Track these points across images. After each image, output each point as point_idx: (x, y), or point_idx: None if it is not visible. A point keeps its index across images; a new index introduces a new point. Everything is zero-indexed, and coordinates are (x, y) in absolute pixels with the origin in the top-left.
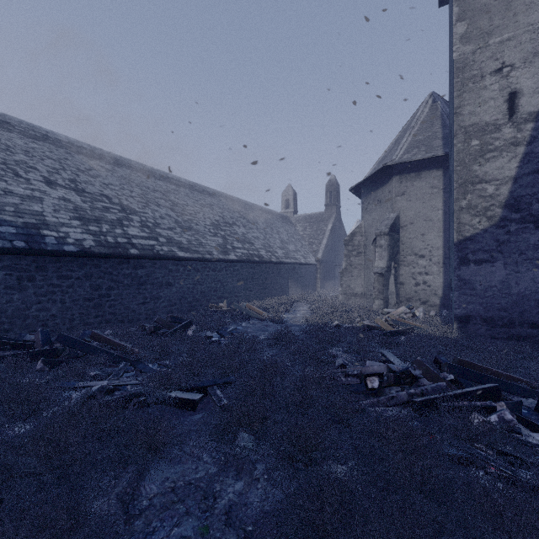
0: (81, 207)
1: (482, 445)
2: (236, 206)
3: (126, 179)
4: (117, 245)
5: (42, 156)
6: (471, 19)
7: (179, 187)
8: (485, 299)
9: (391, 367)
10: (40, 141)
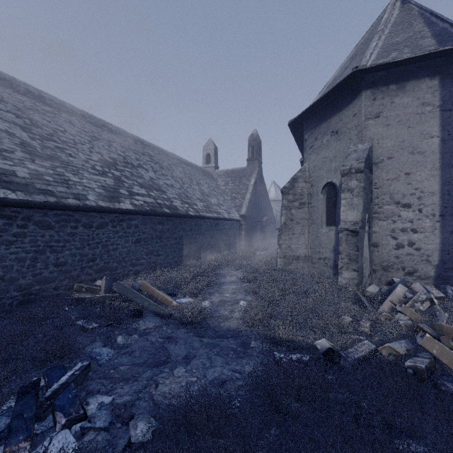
0: None
1: None
2: (147, 150)
3: None
4: None
5: None
6: None
7: (60, 112)
8: None
9: None
10: None
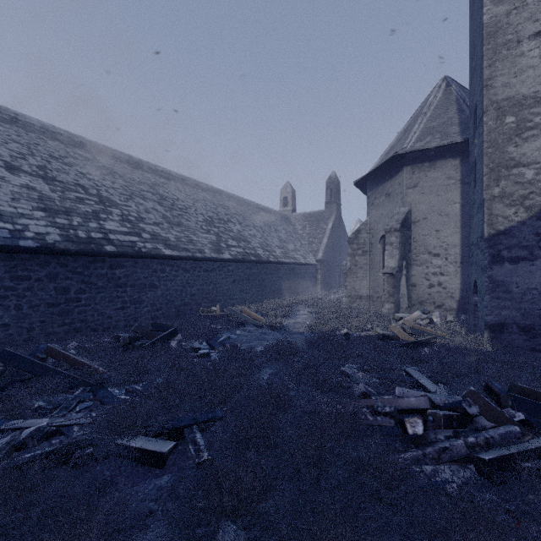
0: (48, 197)
1: None
2: (231, 203)
3: (108, 170)
4: (89, 241)
5: (7, 139)
6: None
7: (170, 180)
8: (523, 304)
9: (433, 400)
10: (7, 124)
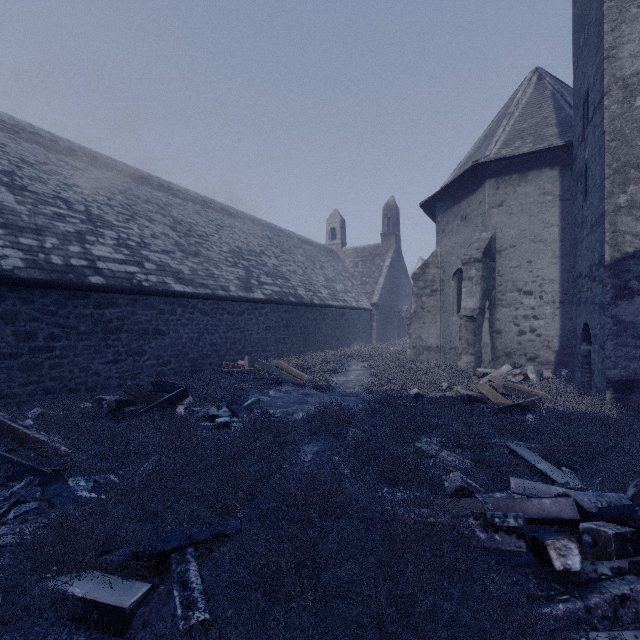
0: (11, 209)
1: None
2: (266, 232)
3: (105, 183)
4: (67, 269)
5: None
6: None
7: (187, 202)
8: None
9: (580, 502)
10: None
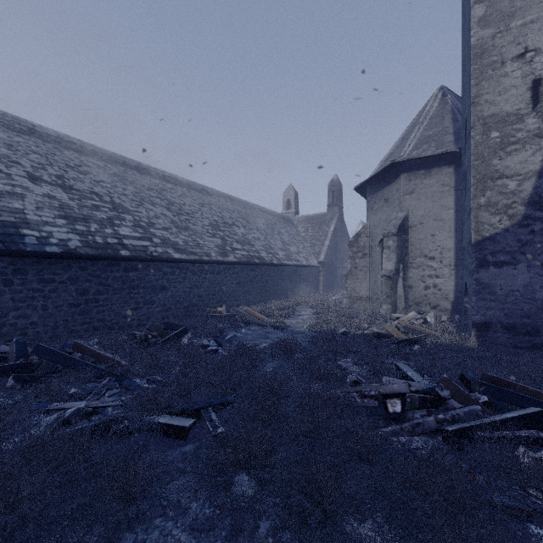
0: (67, 205)
1: (538, 492)
2: (235, 206)
3: (119, 177)
4: (106, 246)
5: (27, 150)
6: (490, 1)
7: (176, 186)
8: (506, 304)
9: (413, 386)
10: (26, 135)
